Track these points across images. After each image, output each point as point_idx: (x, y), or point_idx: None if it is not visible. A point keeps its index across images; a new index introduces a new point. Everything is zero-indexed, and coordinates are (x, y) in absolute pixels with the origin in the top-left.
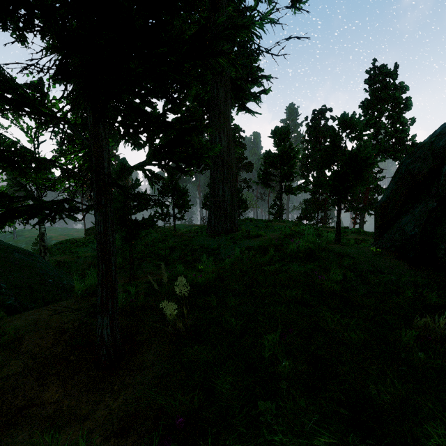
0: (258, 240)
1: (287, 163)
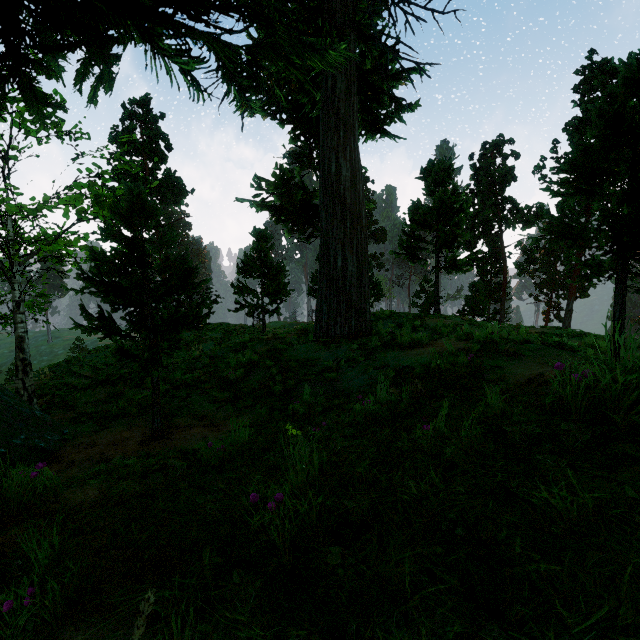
0: (419, 354)
1: (448, 220)
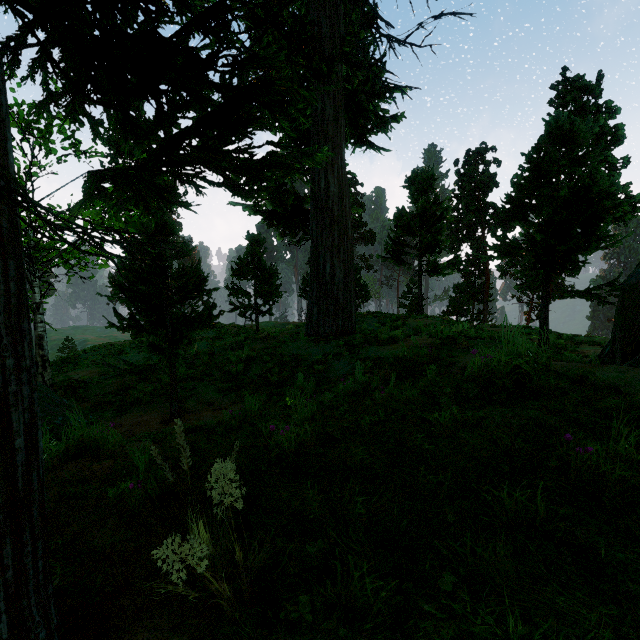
0: (394, 349)
1: (430, 227)
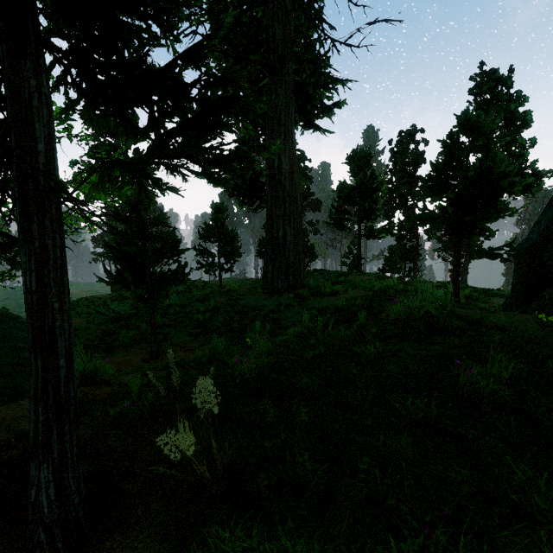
0: (335, 300)
1: (368, 197)
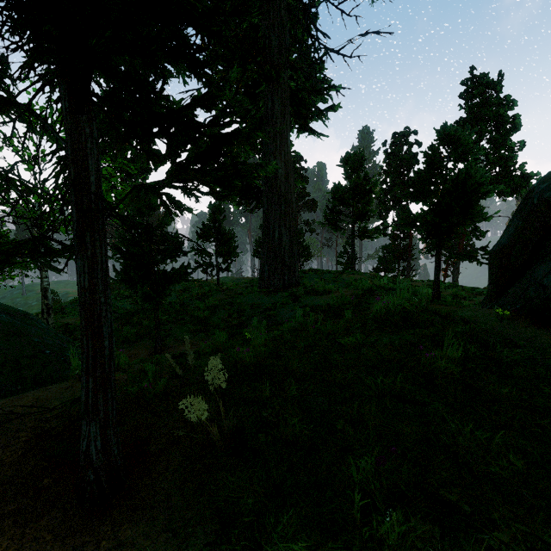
0: (327, 298)
1: (361, 199)
